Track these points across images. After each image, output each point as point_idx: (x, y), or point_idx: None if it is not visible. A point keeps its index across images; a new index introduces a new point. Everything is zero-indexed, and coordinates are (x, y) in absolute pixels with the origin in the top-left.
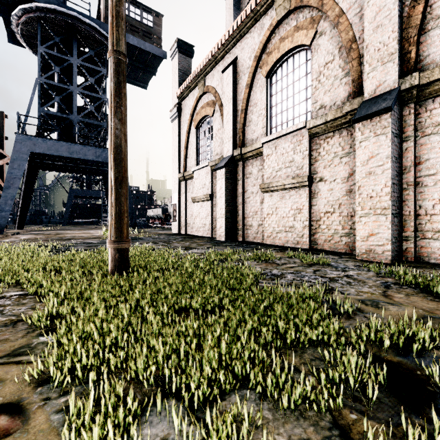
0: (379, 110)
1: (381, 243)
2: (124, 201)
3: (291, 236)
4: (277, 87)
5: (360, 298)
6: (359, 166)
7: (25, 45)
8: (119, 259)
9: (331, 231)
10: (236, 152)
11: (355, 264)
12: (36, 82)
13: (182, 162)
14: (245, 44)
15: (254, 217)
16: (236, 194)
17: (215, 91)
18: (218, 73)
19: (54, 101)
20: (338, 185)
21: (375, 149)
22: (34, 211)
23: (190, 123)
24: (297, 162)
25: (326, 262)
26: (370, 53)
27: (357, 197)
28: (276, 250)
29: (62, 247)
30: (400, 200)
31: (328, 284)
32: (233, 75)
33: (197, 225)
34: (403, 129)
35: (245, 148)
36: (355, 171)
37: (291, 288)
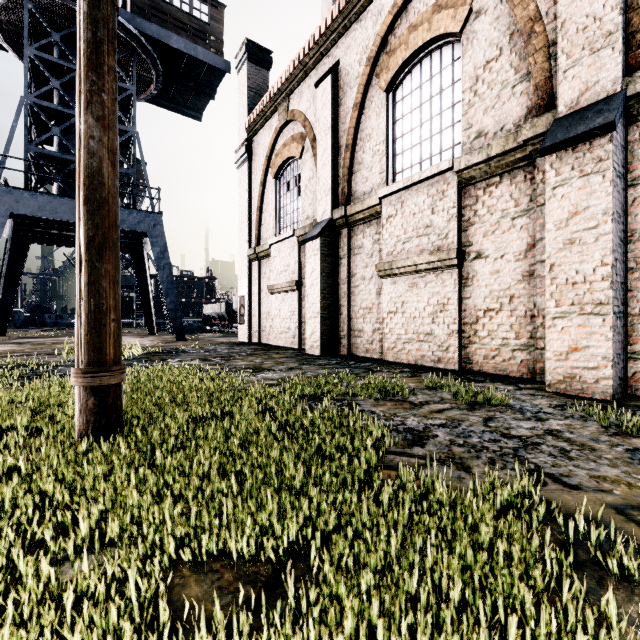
0: (590, 129)
1: (593, 364)
2: (109, 288)
3: (428, 349)
4: (404, 107)
5: (612, 499)
6: (551, 230)
7: (6, 47)
8: (95, 408)
9: (495, 341)
10: (337, 213)
11: (550, 403)
12: (20, 103)
13: (254, 231)
14: (351, 40)
15: (366, 317)
16: (338, 281)
17: (304, 117)
18: (309, 89)
19: (51, 133)
20: (509, 265)
21: (581, 199)
22: (32, 307)
23: (265, 170)
24: (438, 227)
25: (502, 402)
26: (568, 35)
27: (549, 284)
28: (404, 373)
29: (45, 369)
30: (624, 289)
31: (524, 455)
32: (333, 91)
33: (277, 329)
34: (629, 166)
35: (351, 206)
36: (539, 240)
37: (454, 469)
